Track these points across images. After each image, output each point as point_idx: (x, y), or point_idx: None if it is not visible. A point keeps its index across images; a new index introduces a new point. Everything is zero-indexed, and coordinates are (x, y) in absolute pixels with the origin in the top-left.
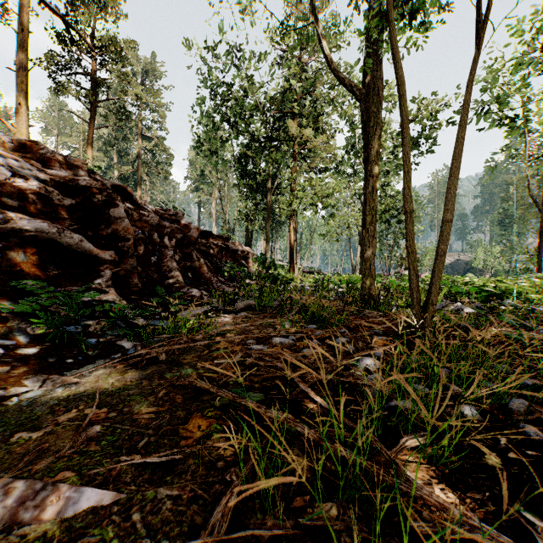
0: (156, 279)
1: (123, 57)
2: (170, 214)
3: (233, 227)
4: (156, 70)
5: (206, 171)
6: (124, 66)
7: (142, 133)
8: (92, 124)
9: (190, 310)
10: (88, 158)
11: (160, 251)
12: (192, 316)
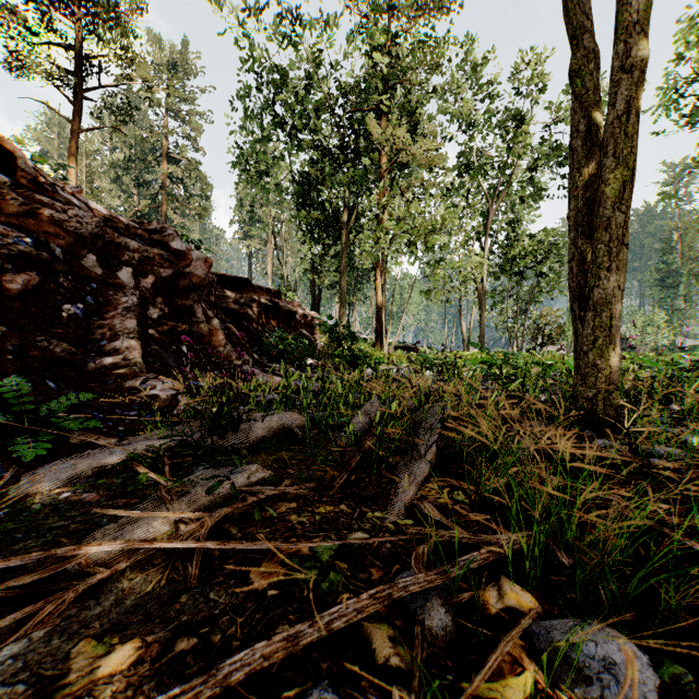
0: (62, 356)
1: (125, 24)
2: (148, 229)
3: (295, 286)
4: (186, 64)
5: (259, 211)
6: (125, 36)
7: (166, 154)
8: (77, 123)
9: (89, 453)
10: (20, 141)
11: (103, 295)
12: (66, 481)
